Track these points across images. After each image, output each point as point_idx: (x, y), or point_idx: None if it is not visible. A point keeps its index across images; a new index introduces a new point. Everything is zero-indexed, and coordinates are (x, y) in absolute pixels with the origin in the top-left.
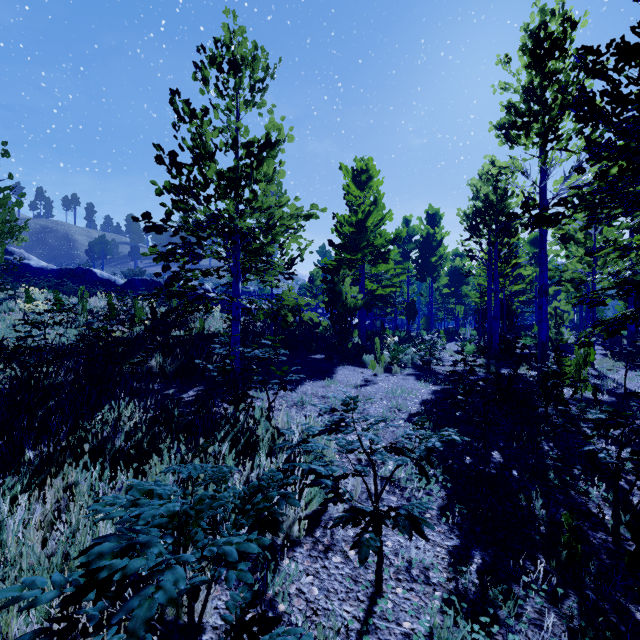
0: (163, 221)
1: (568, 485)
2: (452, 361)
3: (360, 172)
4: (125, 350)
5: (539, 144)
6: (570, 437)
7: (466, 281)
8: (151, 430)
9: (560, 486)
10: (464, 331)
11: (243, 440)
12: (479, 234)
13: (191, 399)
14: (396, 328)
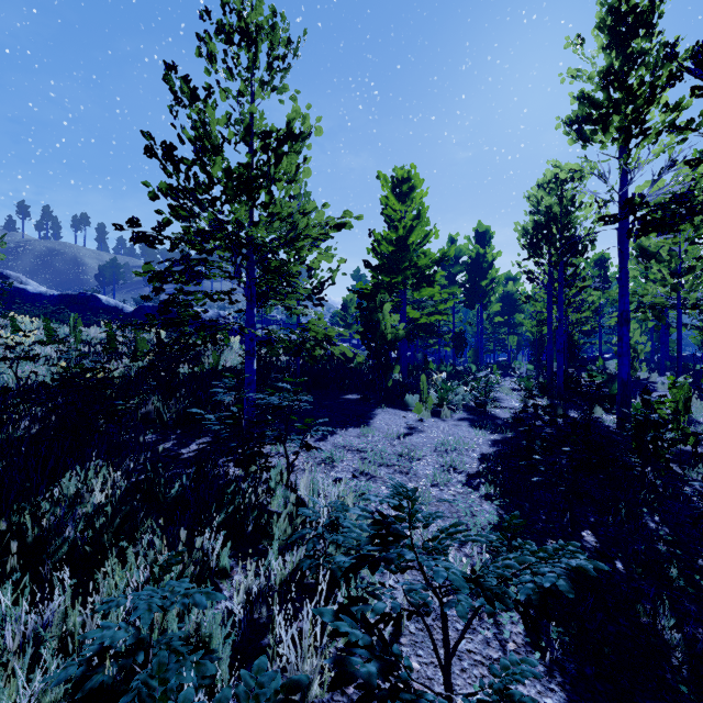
0: (156, 230)
1: (700, 588)
2: (521, 407)
3: (401, 181)
4: (115, 392)
5: (621, 140)
6: (678, 507)
7: (520, 308)
8: (122, 509)
9: (689, 590)
10: (518, 365)
11: (250, 520)
12: (540, 253)
13: (192, 455)
14: (440, 361)
